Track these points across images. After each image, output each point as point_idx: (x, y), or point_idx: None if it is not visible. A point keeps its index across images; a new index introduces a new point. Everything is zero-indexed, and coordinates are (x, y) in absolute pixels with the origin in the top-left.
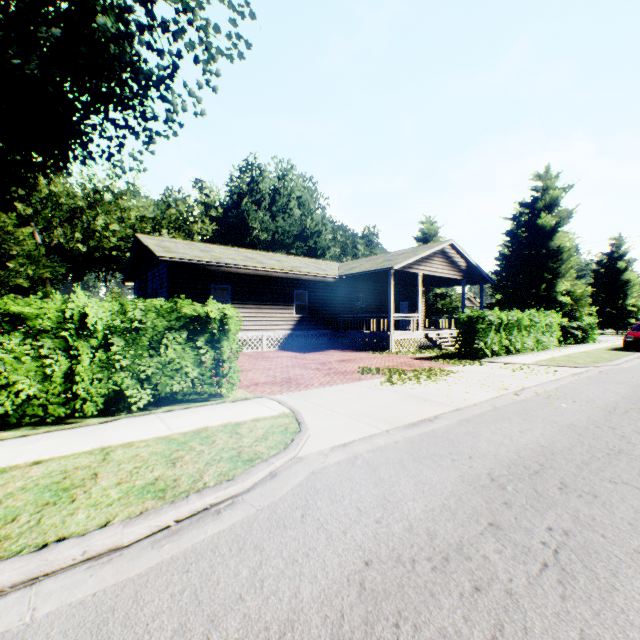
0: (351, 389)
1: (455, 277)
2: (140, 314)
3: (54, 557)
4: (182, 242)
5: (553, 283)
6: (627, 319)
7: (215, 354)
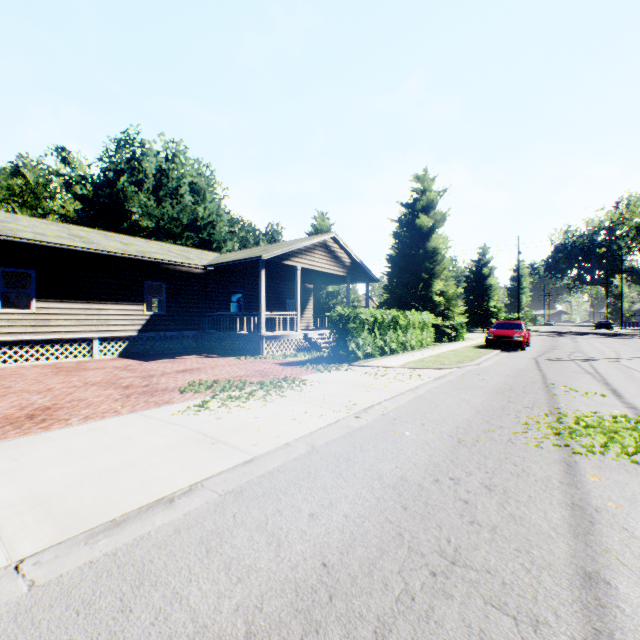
0: (120, 426)
1: (339, 273)
2: None
3: None
4: None
5: (430, 283)
6: (490, 319)
7: None
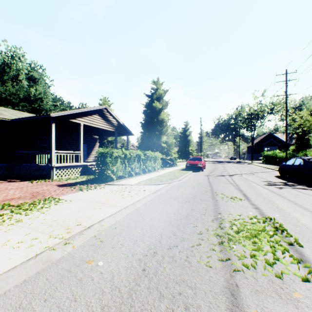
0: None
1: (110, 129)
2: None
3: None
4: None
5: (160, 137)
6: (189, 155)
7: None
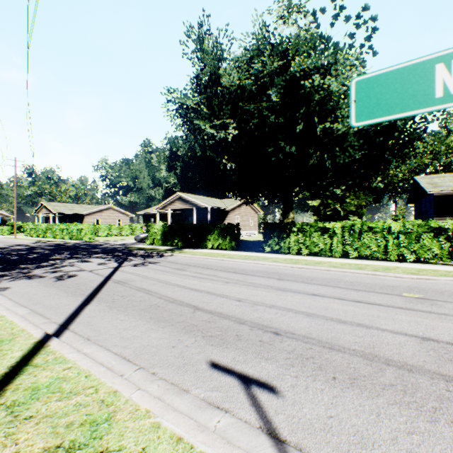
0: None
1: None
2: (410, 226)
3: (388, 273)
4: (448, 175)
5: None
6: None
7: (449, 245)
